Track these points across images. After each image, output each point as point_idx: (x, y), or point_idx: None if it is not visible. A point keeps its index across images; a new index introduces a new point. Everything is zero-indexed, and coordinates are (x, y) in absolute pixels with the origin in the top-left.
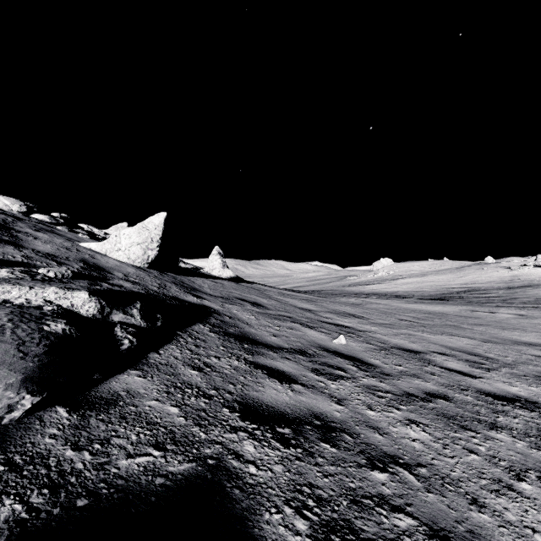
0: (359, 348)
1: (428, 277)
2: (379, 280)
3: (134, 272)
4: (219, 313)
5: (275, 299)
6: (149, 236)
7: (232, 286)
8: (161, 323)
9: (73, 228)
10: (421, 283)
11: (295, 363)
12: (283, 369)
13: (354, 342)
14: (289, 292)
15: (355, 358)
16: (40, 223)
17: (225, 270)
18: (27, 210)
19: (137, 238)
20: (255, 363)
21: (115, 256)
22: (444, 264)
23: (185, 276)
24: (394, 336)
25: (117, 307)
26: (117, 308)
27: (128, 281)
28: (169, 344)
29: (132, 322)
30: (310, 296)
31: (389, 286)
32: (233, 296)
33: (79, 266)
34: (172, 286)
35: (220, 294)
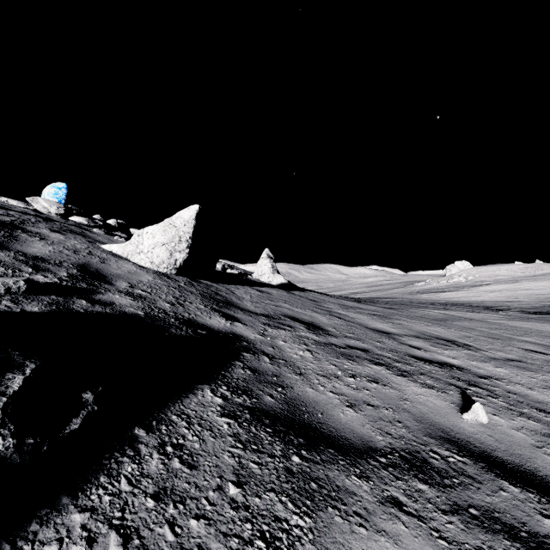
0: (521, 436)
1: (523, 284)
2: (455, 286)
3: (149, 281)
4: (254, 349)
5: (338, 315)
6: (176, 234)
7: (281, 297)
8: (82, 419)
9: (112, 231)
10: (513, 291)
11: (421, 526)
12: None
13: (499, 415)
14: (352, 303)
15: (541, 482)
16: (74, 225)
17: (275, 275)
18: (65, 212)
19: (161, 237)
20: None
21: (136, 260)
22: (542, 267)
23: (225, 284)
24: (548, 391)
25: None
26: None
27: (129, 295)
28: (71, 505)
29: None
30: (378, 308)
31: (469, 294)
32: (281, 312)
33: (67, 274)
34: (194, 301)
35: (263, 310)
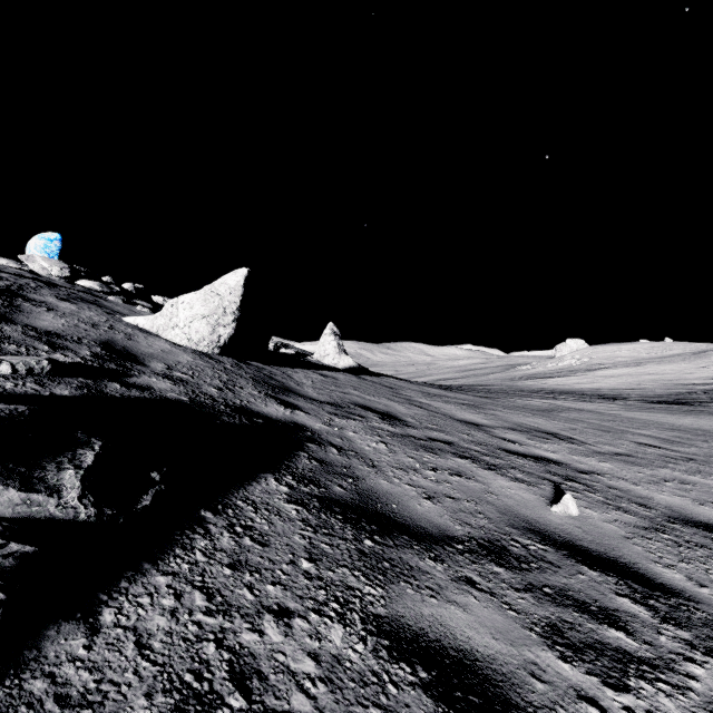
0: (612, 528)
1: (648, 367)
2: (566, 370)
3: (189, 362)
4: (319, 439)
5: (419, 404)
6: (220, 304)
7: (349, 383)
8: (152, 497)
9: (132, 299)
10: (636, 376)
11: (493, 600)
12: (471, 647)
13: (592, 509)
14: (437, 391)
15: (622, 567)
16: (84, 292)
17: (342, 356)
18: (71, 274)
19: (202, 308)
20: (392, 624)
21: (170, 336)
22: (670, 347)
23: (279, 367)
24: (654, 486)
25: (6, 469)
26: (0, 472)
27: (168, 379)
28: (154, 569)
29: (46, 511)
30: (470, 396)
31: (583, 379)
32: (350, 400)
33: (91, 353)
34: (245, 386)
35: (328, 398)
